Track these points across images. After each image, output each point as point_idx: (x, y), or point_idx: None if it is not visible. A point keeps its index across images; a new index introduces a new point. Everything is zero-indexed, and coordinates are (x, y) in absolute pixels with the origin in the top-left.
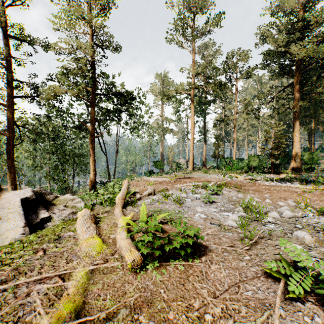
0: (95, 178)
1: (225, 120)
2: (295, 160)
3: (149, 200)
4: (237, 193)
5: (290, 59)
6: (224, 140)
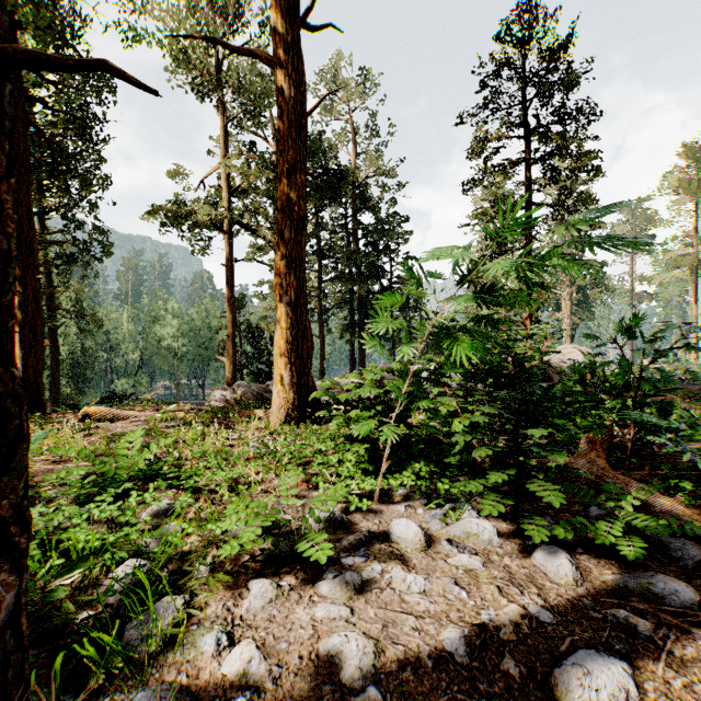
0: None
1: None
2: None
3: None
4: None
5: None
6: None
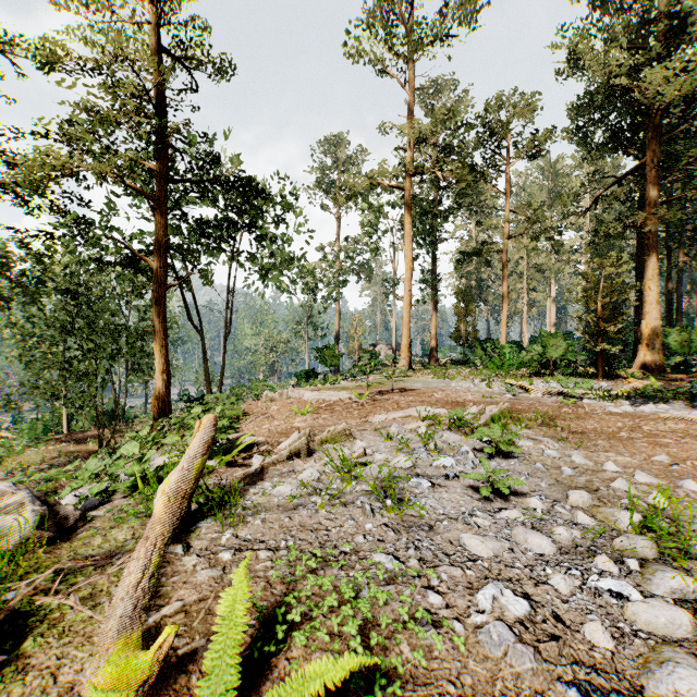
0: (169, 392)
1: (482, 253)
2: (649, 346)
3: (288, 488)
4: (560, 446)
5: (633, 111)
6: (475, 302)
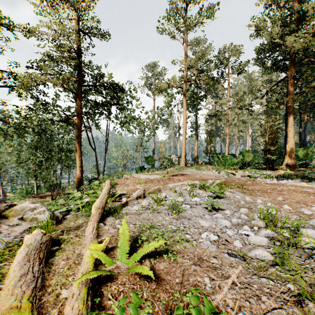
0: (82, 175)
1: (217, 115)
2: (290, 156)
3: (137, 207)
4: (242, 194)
5: (283, 53)
6: (215, 136)
